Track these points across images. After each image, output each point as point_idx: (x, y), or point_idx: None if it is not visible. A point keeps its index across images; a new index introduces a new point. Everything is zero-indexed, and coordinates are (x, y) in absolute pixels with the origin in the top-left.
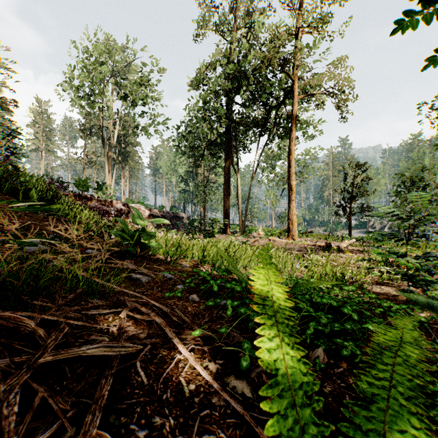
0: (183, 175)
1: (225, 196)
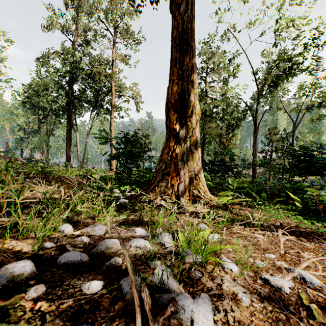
0: (21, 124)
1: (67, 146)
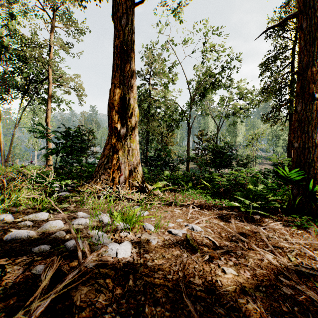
0: None
1: None
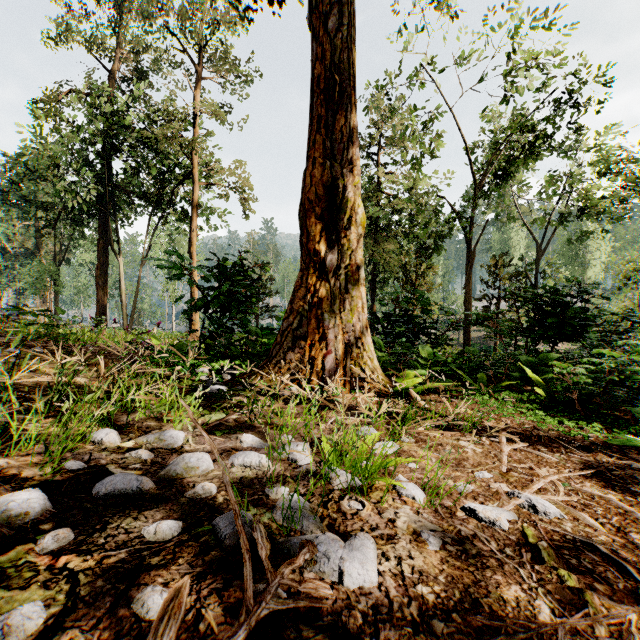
0: None
1: (99, 286)
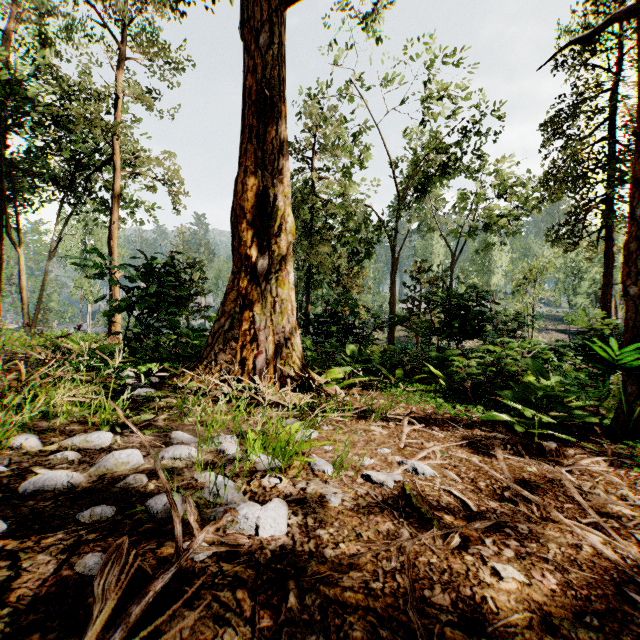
0: None
1: None
